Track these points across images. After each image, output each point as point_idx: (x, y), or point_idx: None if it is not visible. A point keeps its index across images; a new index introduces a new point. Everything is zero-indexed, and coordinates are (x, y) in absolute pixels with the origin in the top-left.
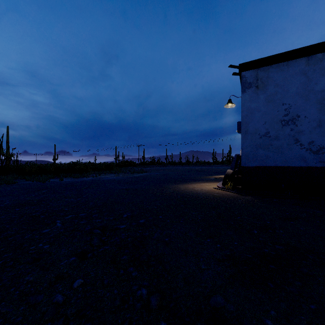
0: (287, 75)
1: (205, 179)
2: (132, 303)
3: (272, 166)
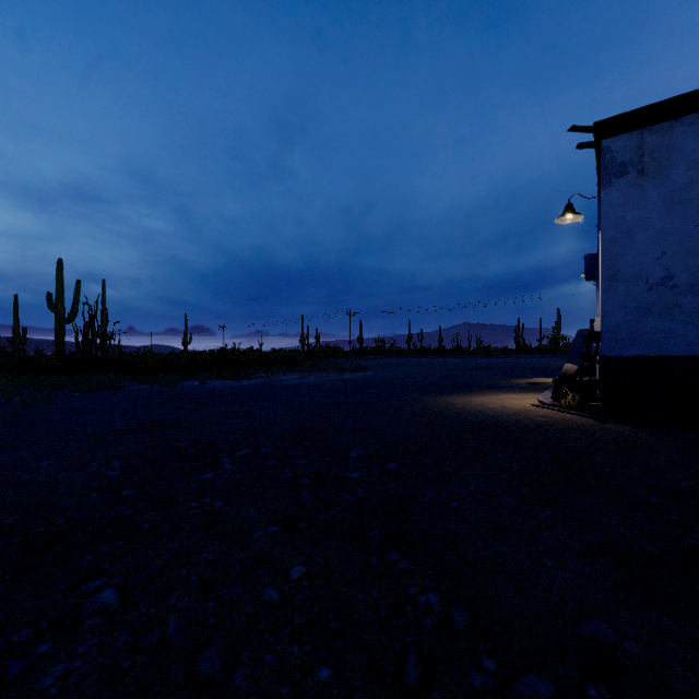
0: None
1: (506, 385)
2: (412, 618)
3: (682, 357)
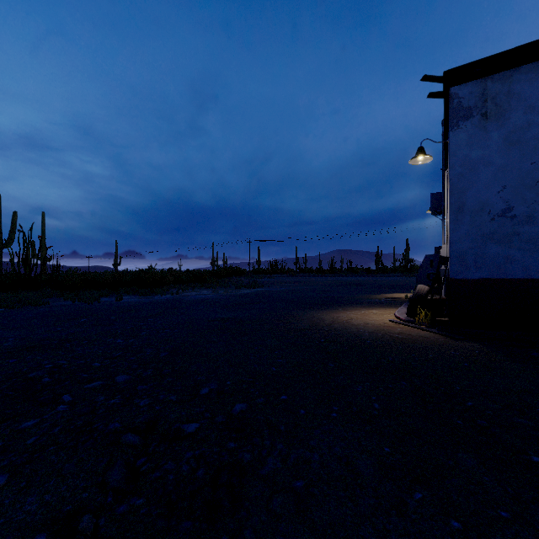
0: None
1: (369, 300)
2: None
3: (520, 279)
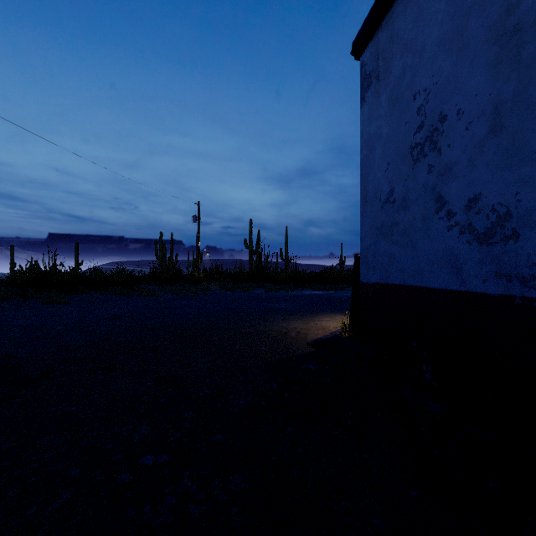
0: (421, 1)
1: None
2: None
3: (398, 286)
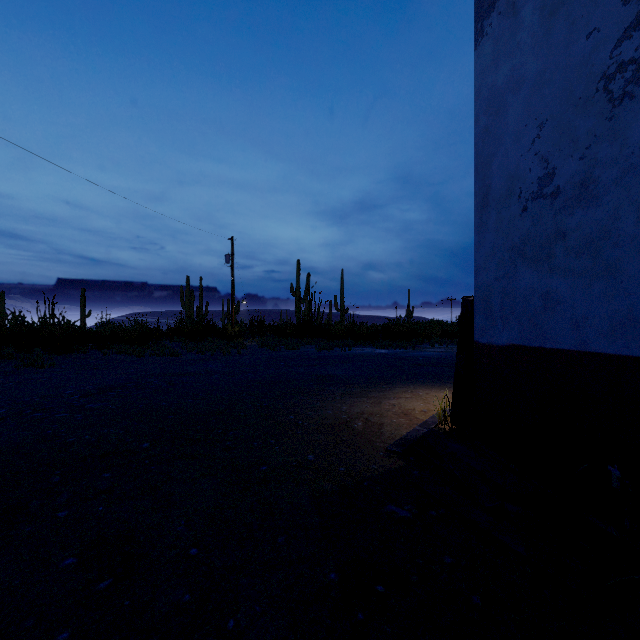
0: None
1: None
2: None
3: (567, 352)
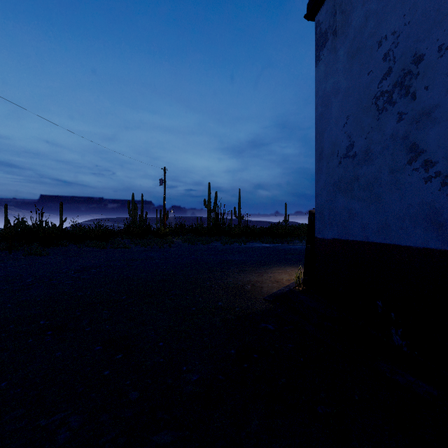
0: None
1: None
2: None
3: (359, 242)
